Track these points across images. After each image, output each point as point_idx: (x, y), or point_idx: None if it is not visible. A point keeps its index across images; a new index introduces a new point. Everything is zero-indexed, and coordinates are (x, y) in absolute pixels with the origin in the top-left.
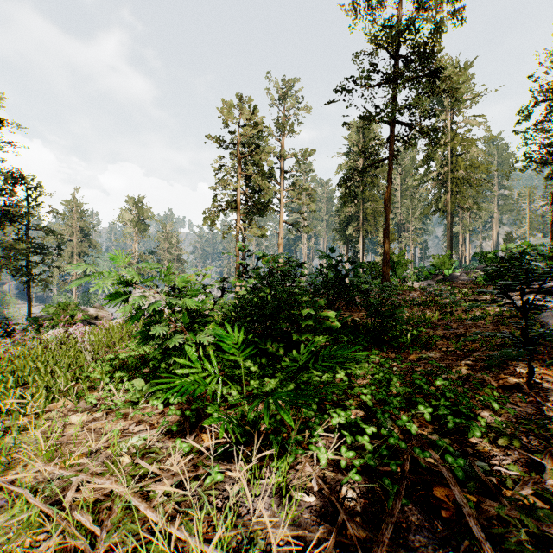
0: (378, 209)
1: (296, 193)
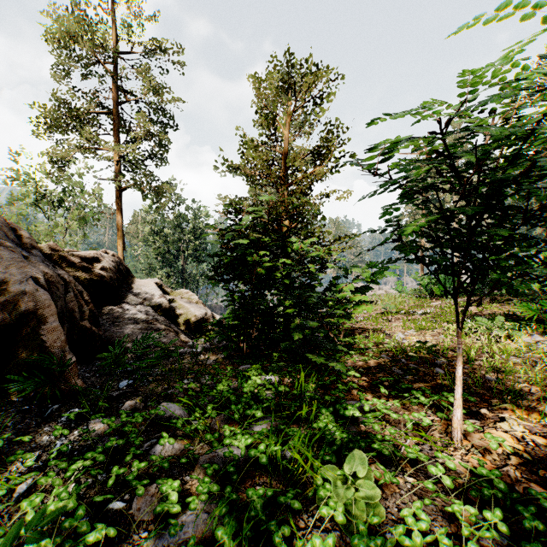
0: None
1: None
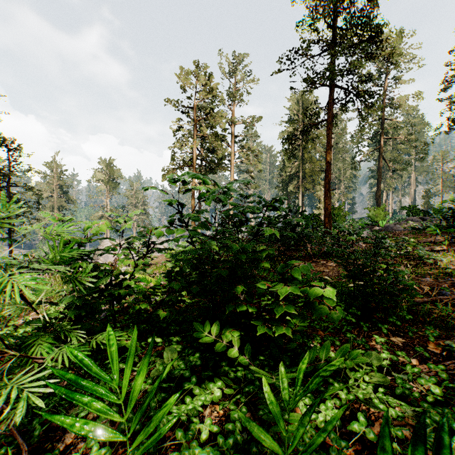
0: (315, 169)
1: (245, 154)
